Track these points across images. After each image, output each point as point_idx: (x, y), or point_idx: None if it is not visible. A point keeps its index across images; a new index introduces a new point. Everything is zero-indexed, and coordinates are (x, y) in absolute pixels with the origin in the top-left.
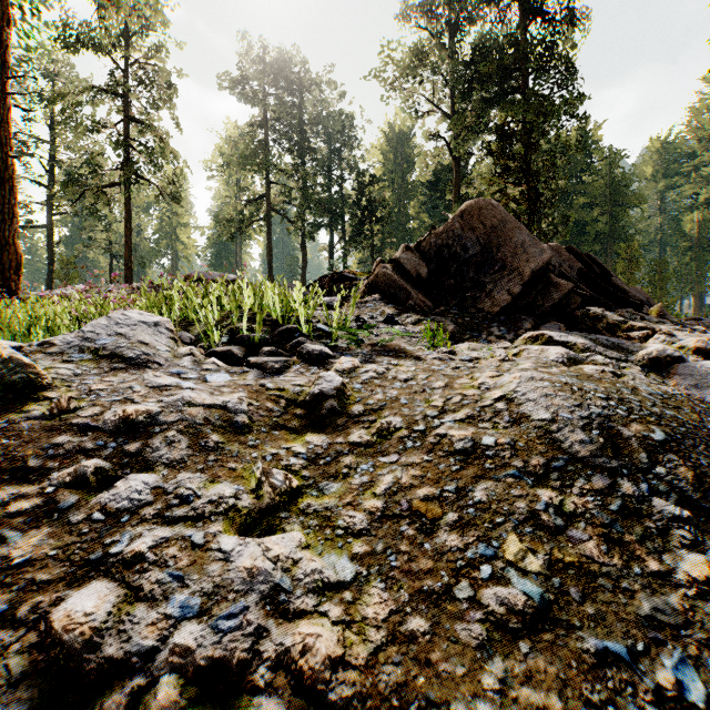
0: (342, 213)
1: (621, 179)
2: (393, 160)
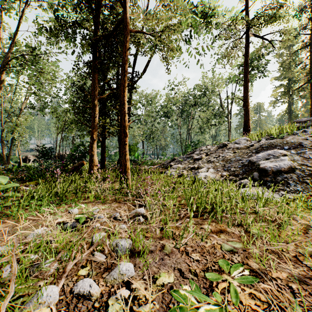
0: None
1: None
2: None
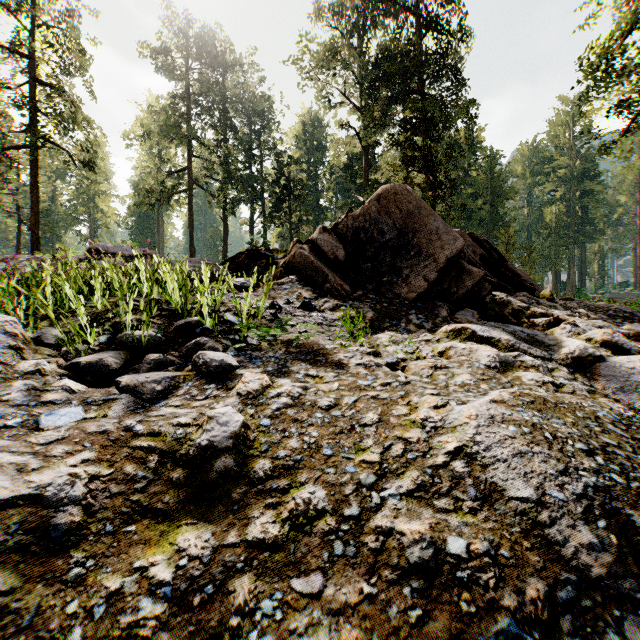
0: (262, 190)
1: (500, 175)
2: (309, 144)
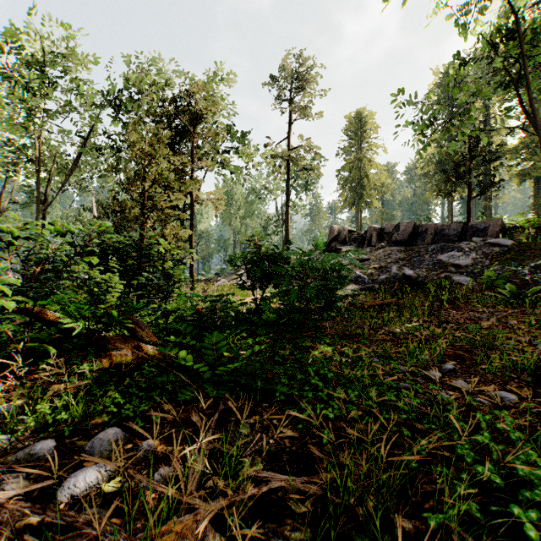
0: None
1: None
2: None
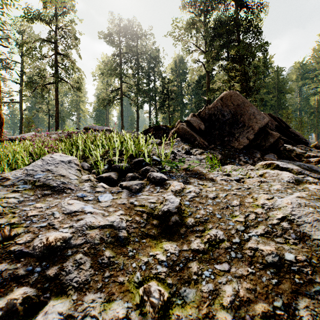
0: (155, 96)
1: (282, 80)
2: (178, 72)
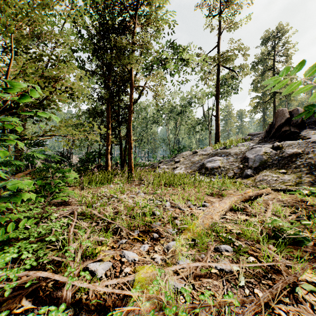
0: None
1: None
2: None
